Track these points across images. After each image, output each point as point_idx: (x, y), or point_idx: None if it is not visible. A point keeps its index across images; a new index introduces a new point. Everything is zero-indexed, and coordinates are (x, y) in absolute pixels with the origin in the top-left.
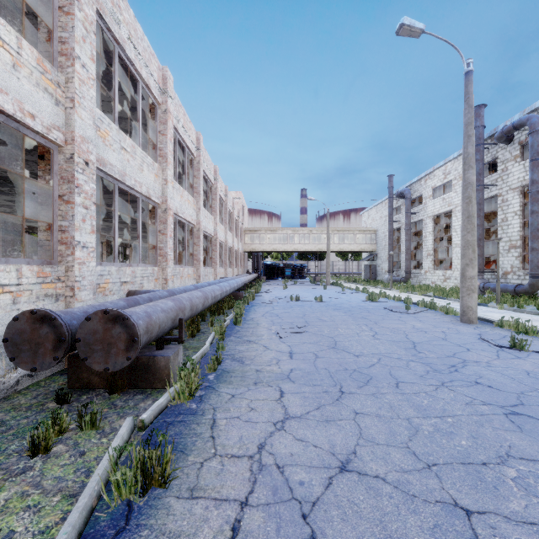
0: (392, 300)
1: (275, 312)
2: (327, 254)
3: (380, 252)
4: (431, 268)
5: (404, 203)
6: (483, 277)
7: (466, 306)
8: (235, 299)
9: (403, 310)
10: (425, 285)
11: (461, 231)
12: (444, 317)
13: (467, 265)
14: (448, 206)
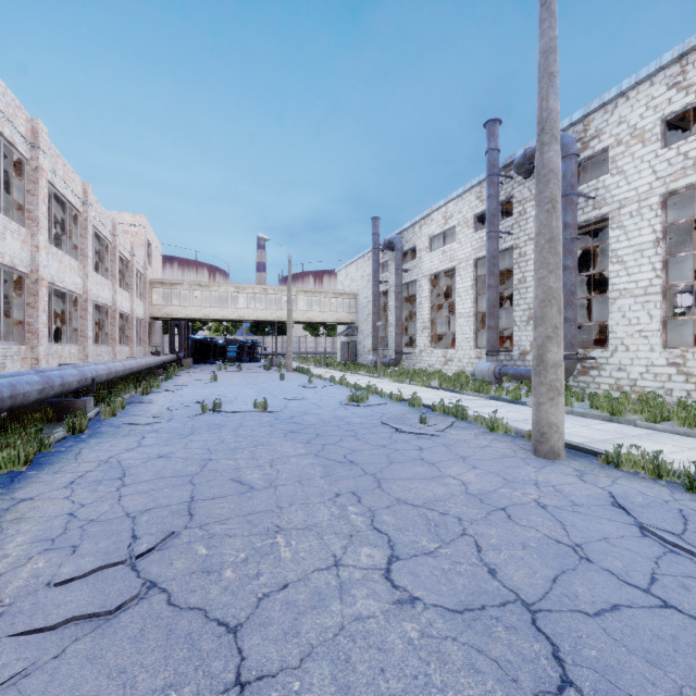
0: (388, 398)
1: (132, 457)
2: (288, 325)
3: (361, 324)
4: (428, 346)
5: (393, 257)
6: (498, 358)
7: (547, 422)
8: (63, 416)
9: (416, 424)
10: (422, 369)
11: (535, 269)
12: (495, 442)
13: (550, 339)
14: (450, 262)
